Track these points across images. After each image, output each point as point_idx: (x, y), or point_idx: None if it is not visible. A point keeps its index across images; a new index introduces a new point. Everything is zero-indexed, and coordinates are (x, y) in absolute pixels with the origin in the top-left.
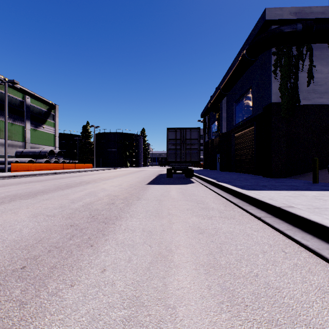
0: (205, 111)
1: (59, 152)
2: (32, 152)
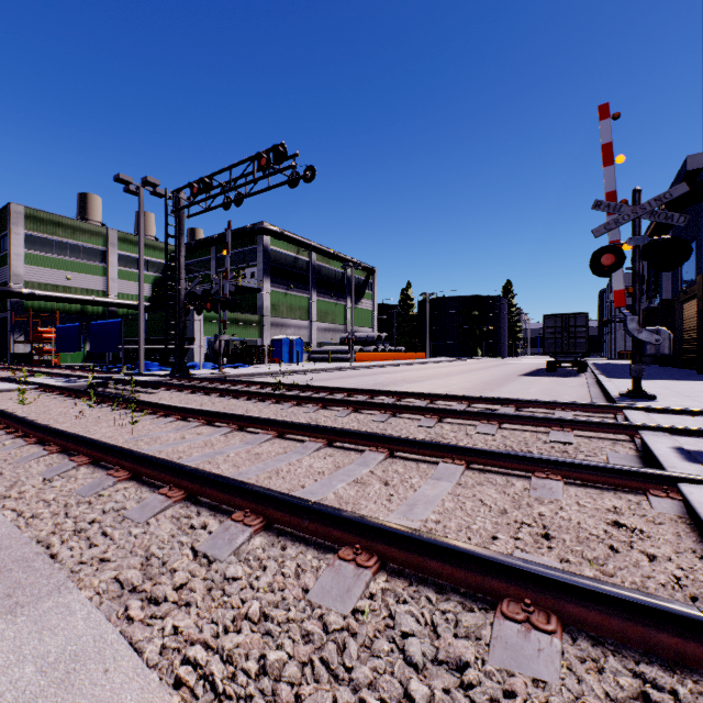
0: None
1: (385, 336)
2: (357, 338)
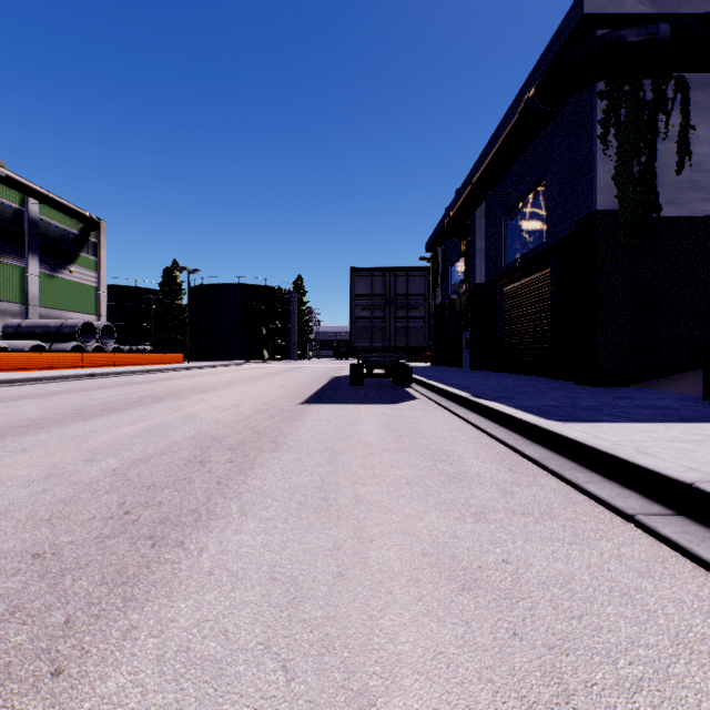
0: (437, 237)
1: (107, 327)
2: (41, 327)
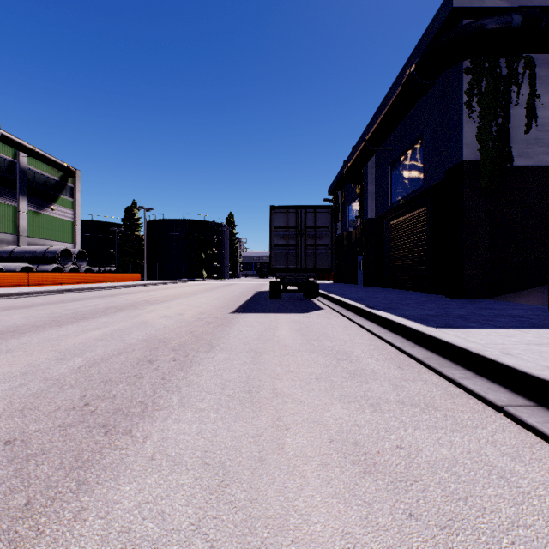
0: (338, 183)
1: (81, 253)
2: (29, 252)
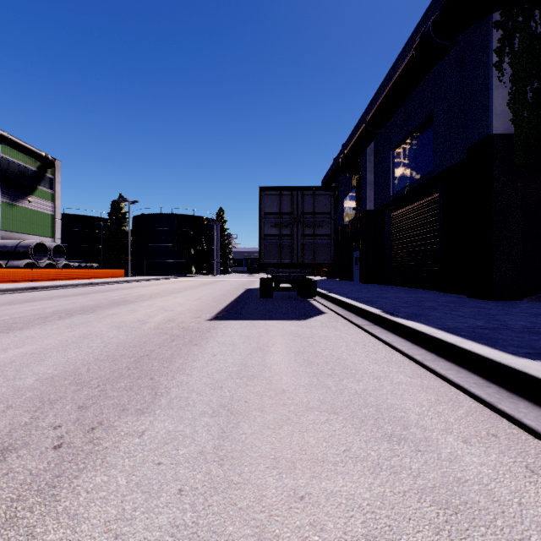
0: (332, 174)
1: (58, 247)
2: None
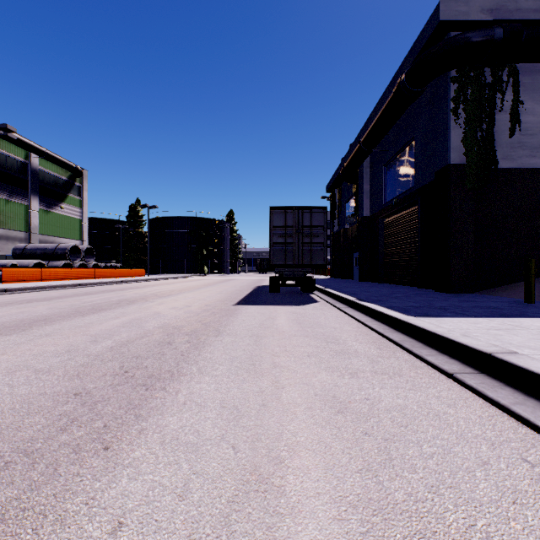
0: (334, 182)
1: (89, 249)
2: (41, 249)
